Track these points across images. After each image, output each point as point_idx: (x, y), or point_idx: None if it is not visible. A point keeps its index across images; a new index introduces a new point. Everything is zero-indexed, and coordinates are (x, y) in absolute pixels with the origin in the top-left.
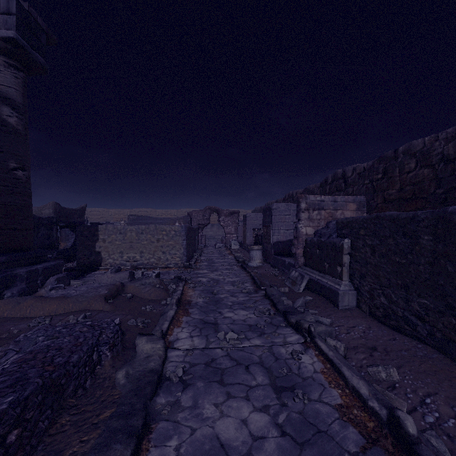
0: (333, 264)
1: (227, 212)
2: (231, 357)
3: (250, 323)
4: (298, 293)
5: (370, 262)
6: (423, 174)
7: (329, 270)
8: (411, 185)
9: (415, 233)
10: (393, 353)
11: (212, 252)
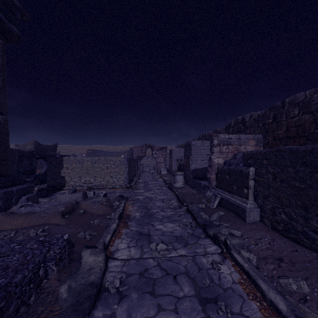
0: (240, 187)
1: (158, 148)
2: (162, 267)
3: (176, 235)
4: (213, 208)
5: (272, 186)
6: (305, 118)
7: (237, 191)
8: (295, 127)
9: (314, 163)
10: (298, 265)
11: (147, 176)
